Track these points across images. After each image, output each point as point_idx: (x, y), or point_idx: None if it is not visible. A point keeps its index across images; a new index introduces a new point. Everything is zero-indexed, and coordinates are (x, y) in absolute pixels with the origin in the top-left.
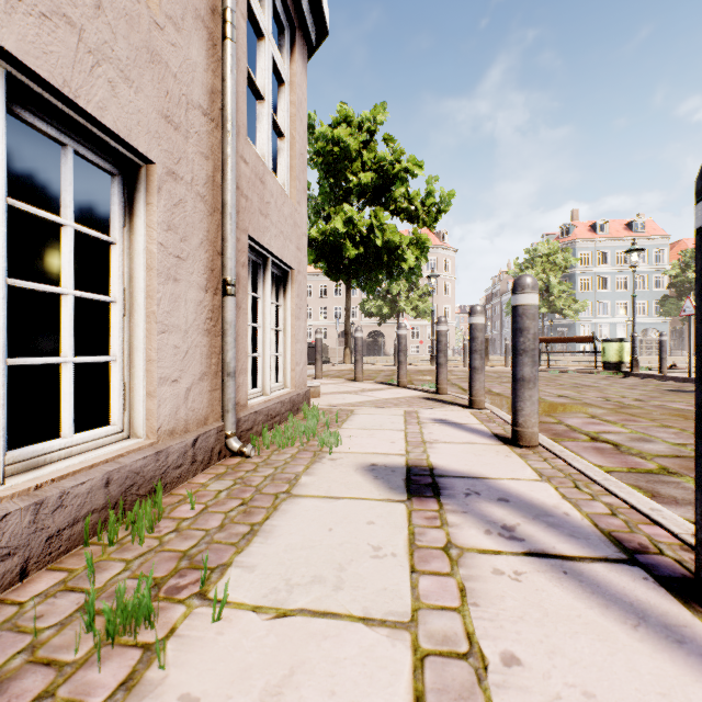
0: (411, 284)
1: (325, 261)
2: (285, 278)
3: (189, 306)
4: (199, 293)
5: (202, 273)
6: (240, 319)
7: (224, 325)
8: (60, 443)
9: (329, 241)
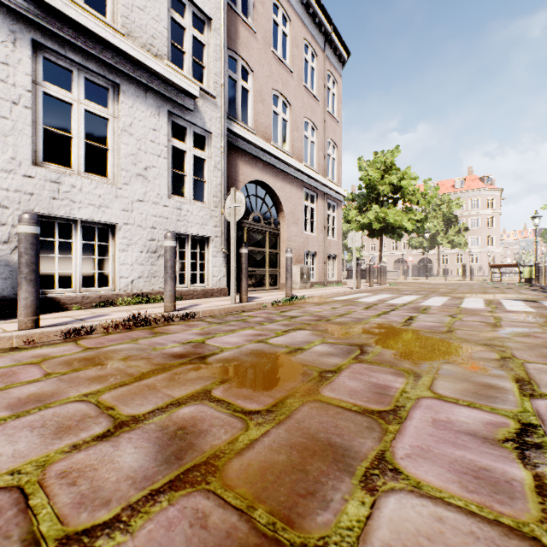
0: (451, 223)
1: (366, 229)
2: (335, 256)
3: (320, 266)
4: (321, 264)
5: (321, 262)
6: (326, 267)
7: (324, 268)
8: (311, 279)
9: (366, 222)
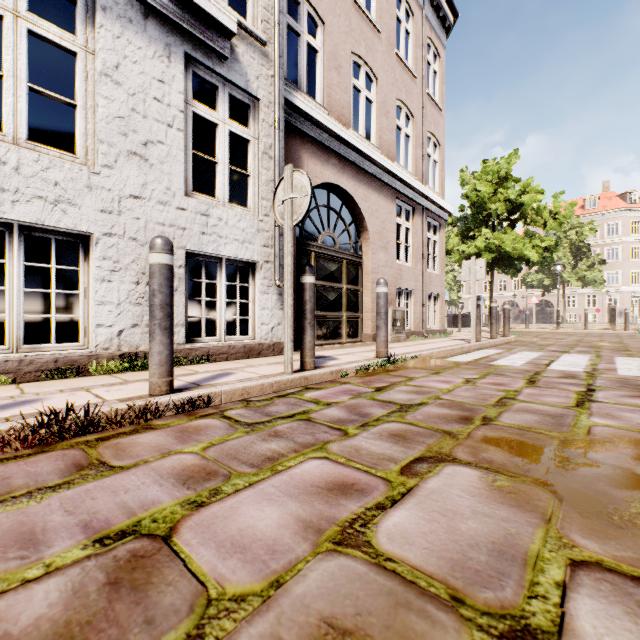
0: (580, 254)
1: None
2: (437, 296)
3: (417, 309)
4: (419, 307)
5: (419, 303)
6: (425, 310)
7: (423, 312)
8: (405, 328)
9: (473, 252)
